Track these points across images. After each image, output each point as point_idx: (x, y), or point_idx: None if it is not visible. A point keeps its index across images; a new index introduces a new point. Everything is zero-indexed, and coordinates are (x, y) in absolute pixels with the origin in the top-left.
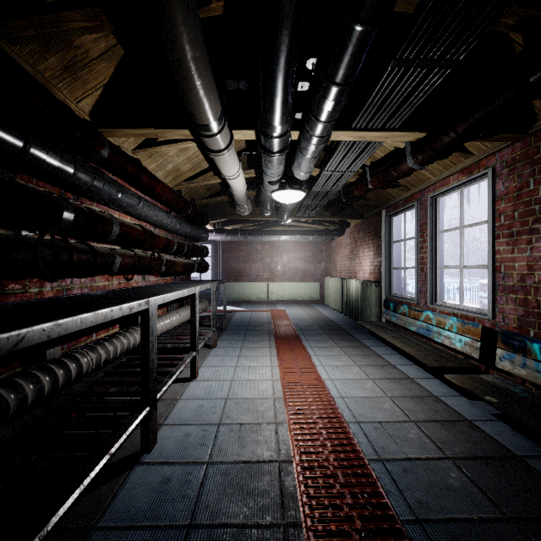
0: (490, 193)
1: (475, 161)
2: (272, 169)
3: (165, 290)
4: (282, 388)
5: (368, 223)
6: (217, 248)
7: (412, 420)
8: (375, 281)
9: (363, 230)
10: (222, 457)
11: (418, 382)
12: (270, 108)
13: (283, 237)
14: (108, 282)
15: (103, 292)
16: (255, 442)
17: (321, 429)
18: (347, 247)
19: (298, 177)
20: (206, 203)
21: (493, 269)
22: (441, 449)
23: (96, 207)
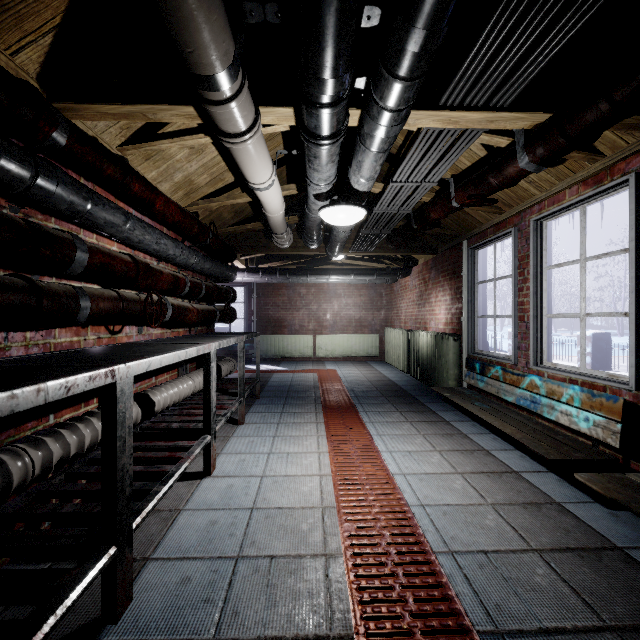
0: (633, 209)
1: (607, 166)
2: (320, 171)
3: (161, 349)
4: (334, 489)
5: (442, 259)
6: (251, 293)
7: (533, 548)
8: (454, 333)
9: (435, 268)
10: (237, 630)
11: (527, 478)
12: (317, 39)
13: (334, 277)
14: (78, 337)
15: (63, 352)
16: (293, 595)
17: (396, 568)
18: (415, 290)
19: (357, 188)
20: (233, 231)
21: (637, 317)
22: (593, 608)
23: (56, 225)
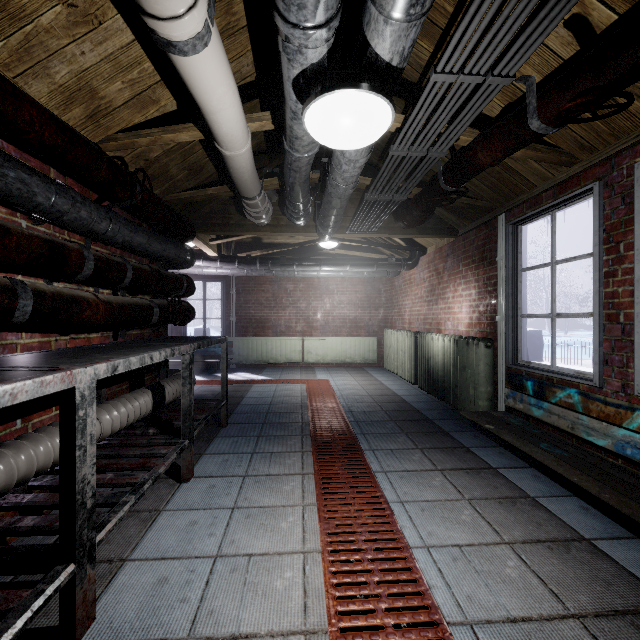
0: None
1: None
2: None
3: None
4: None
5: (465, 243)
6: (229, 288)
7: None
8: (485, 338)
9: (454, 255)
10: None
11: None
12: None
13: (326, 269)
14: None
15: None
16: None
17: None
18: (423, 284)
19: (380, 51)
20: (189, 198)
21: None
22: None
23: None
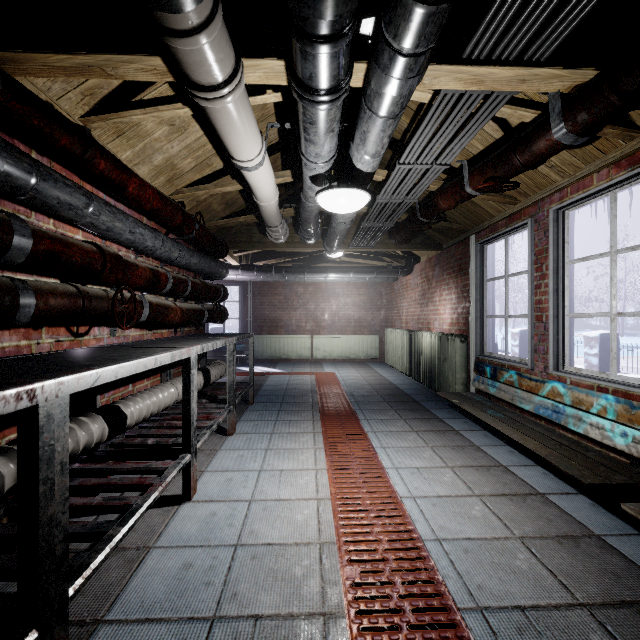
0: None
1: None
2: (317, 144)
3: (125, 355)
4: (334, 518)
5: (447, 256)
6: (246, 292)
7: (580, 602)
8: (461, 334)
9: (440, 265)
10: None
11: (556, 502)
12: None
13: (332, 275)
14: (28, 341)
15: (0, 360)
16: None
17: (413, 634)
18: (417, 289)
19: (360, 167)
20: (224, 225)
21: None
22: None
23: None
